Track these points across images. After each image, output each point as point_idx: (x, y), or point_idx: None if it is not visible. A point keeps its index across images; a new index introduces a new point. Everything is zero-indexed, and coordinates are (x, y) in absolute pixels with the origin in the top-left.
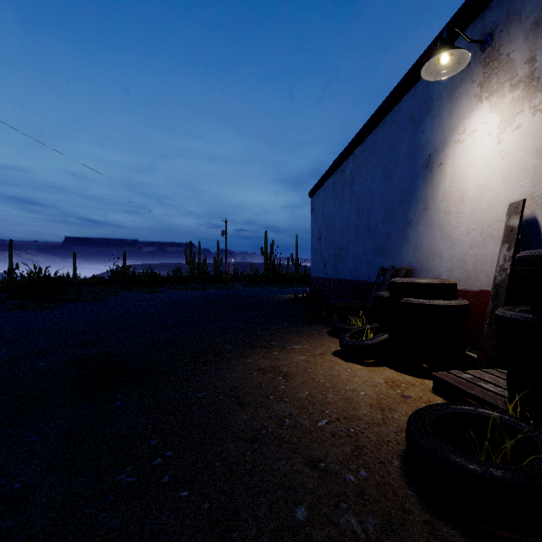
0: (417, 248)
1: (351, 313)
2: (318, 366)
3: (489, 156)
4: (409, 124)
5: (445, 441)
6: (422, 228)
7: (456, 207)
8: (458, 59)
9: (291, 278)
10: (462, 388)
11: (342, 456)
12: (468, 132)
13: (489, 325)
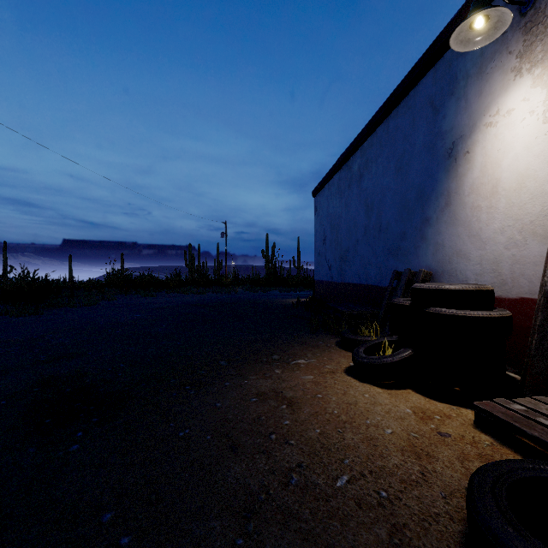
0: (438, 249)
1: (361, 322)
2: (329, 389)
3: (531, 138)
4: (428, 110)
5: (516, 515)
6: (443, 226)
7: (488, 200)
8: (495, 23)
9: (293, 281)
10: (520, 427)
11: (377, 546)
12: (503, 112)
13: (539, 341)
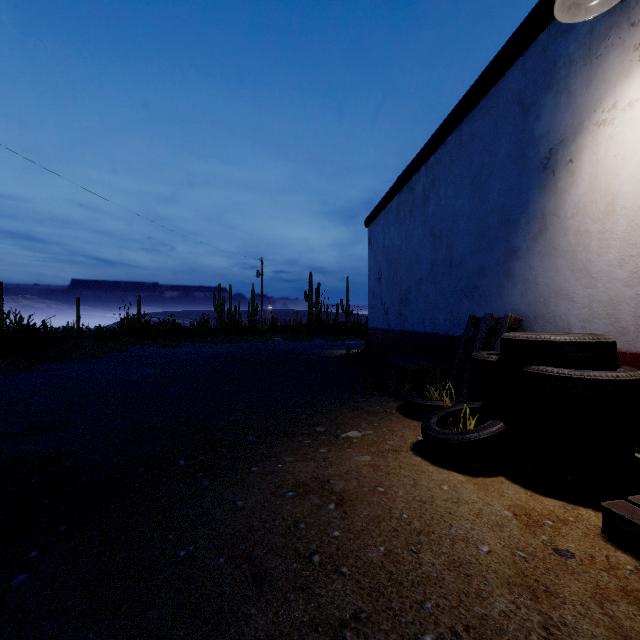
0: (529, 288)
1: (428, 380)
2: (393, 477)
3: None
4: (515, 111)
5: None
6: (536, 258)
7: (600, 223)
8: None
9: (341, 328)
10: None
11: None
12: (623, 105)
13: None
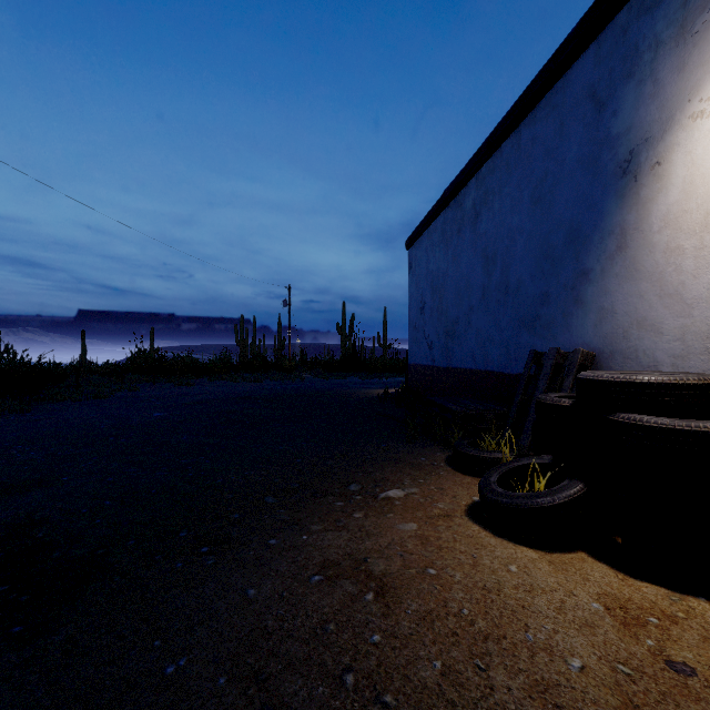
0: (604, 317)
1: (482, 427)
2: (447, 553)
3: None
4: (586, 106)
5: None
6: (614, 281)
7: (697, 237)
8: None
9: (378, 364)
10: None
11: None
12: None
13: None
